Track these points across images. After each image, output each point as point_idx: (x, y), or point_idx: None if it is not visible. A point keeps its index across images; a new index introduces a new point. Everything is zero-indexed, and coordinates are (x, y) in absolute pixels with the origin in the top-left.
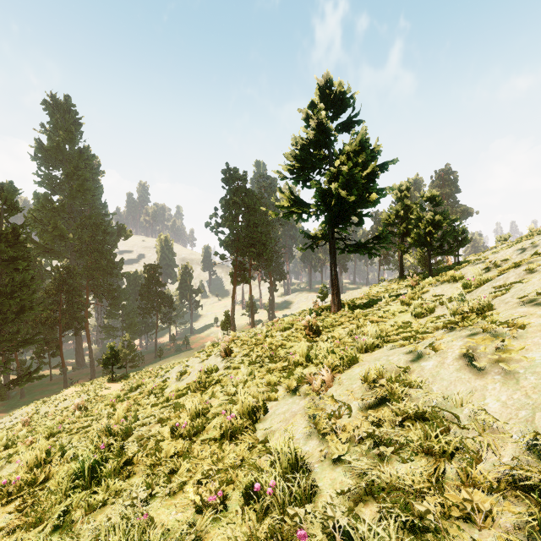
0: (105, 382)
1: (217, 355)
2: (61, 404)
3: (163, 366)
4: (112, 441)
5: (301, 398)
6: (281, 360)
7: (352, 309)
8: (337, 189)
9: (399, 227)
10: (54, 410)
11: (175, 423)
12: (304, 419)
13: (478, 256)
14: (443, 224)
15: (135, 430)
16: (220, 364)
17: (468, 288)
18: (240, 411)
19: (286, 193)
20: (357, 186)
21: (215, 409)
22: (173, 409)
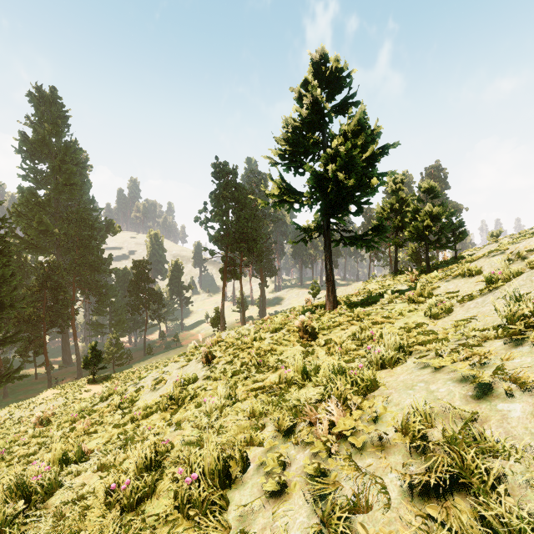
0: (86, 384)
1: (198, 360)
2: (36, 408)
3: (148, 366)
4: (22, 506)
5: (298, 448)
6: (270, 370)
7: (350, 307)
8: (334, 172)
9: (393, 221)
10: (29, 415)
11: (113, 479)
12: (305, 497)
13: (474, 251)
14: (442, 216)
15: (66, 481)
16: (200, 372)
17: (492, 283)
18: (205, 469)
19: (276, 179)
20: (355, 170)
21: (174, 455)
22: (123, 448)
